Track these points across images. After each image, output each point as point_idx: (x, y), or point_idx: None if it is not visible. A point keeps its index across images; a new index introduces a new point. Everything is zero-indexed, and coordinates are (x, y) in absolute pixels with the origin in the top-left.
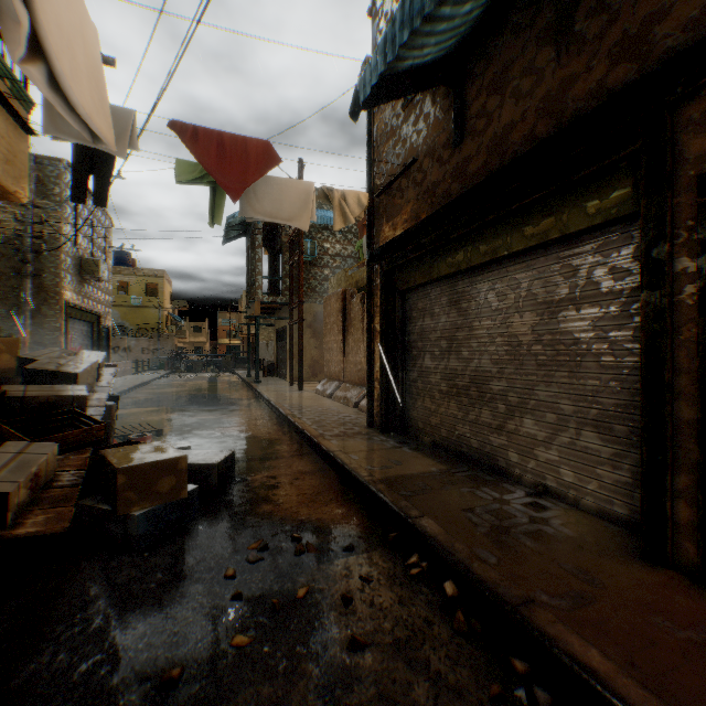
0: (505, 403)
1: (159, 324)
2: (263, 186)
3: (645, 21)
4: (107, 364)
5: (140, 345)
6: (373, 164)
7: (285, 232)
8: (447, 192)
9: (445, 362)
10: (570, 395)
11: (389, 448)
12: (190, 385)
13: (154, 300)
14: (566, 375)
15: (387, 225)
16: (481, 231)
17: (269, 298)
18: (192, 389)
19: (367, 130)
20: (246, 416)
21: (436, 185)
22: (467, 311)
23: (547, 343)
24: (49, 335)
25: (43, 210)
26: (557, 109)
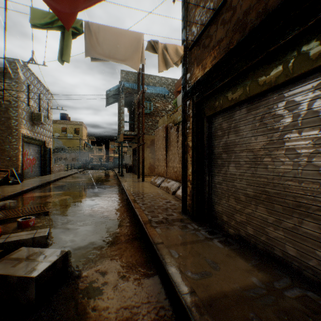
0: None
1: (79, 147)
2: (103, 34)
3: None
4: (2, 170)
5: (71, 157)
6: (186, 30)
7: (136, 98)
8: (262, 11)
9: (251, 170)
10: None
11: (203, 240)
12: (88, 177)
13: (78, 136)
14: None
15: (197, 68)
16: (312, 33)
17: (128, 132)
18: (88, 180)
19: (182, 9)
20: (108, 199)
21: (248, 13)
22: (280, 124)
23: None
24: (12, 152)
25: (9, 86)
26: None
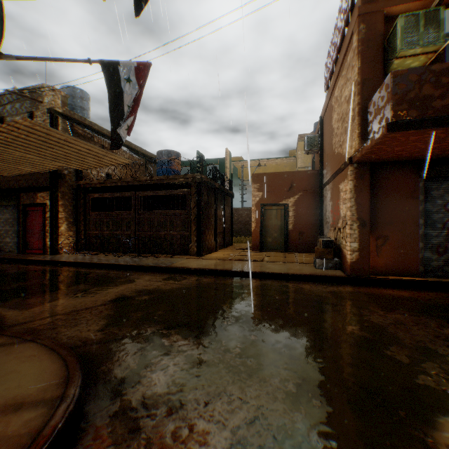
0: (5, 236)
1: None
2: None
3: (20, 179)
4: None
5: None
6: None
7: None
8: None
9: None
10: (16, 233)
11: None
12: None
13: None
14: (15, 229)
15: None
16: None
17: None
18: None
19: None
20: None
21: None
22: None
23: (12, 223)
24: None
25: None
26: (10, 184)
